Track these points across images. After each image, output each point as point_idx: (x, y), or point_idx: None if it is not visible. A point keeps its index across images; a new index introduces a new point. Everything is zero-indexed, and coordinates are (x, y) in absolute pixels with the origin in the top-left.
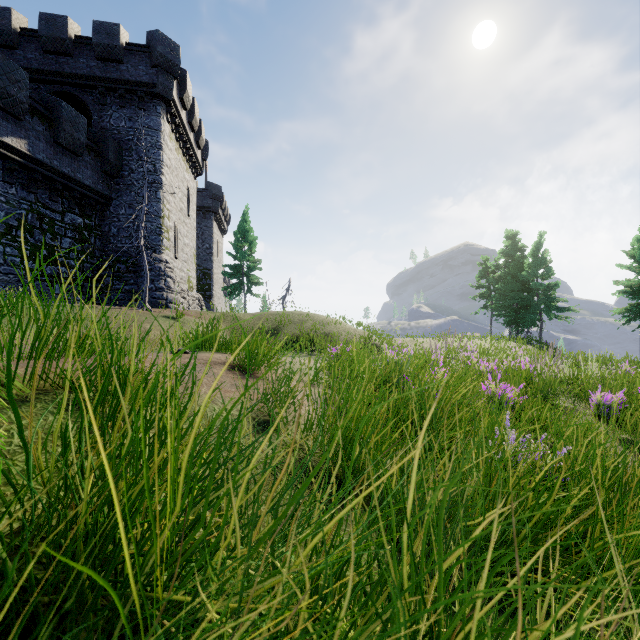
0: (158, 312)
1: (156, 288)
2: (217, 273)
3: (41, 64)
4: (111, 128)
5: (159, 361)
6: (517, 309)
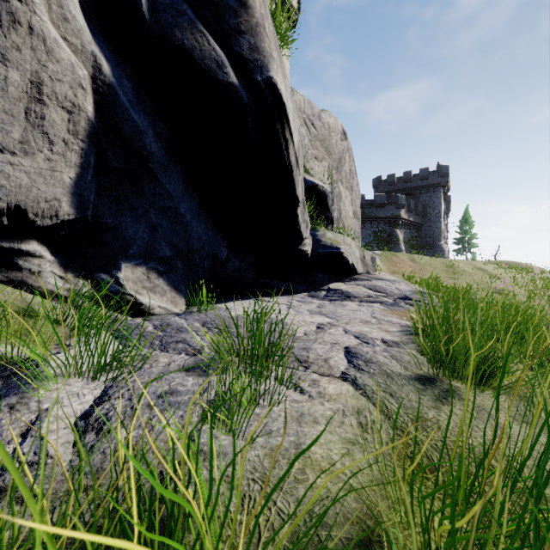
0: None
1: (442, 254)
2: None
3: (402, 187)
4: (423, 201)
5: None
6: None
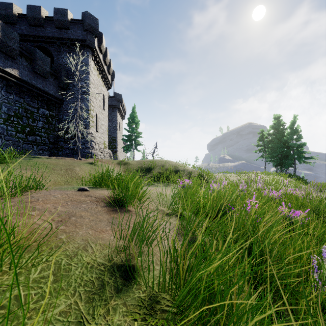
0: (85, 160)
1: (86, 147)
2: (119, 139)
3: (28, 32)
4: (63, 64)
5: (61, 200)
6: (281, 157)
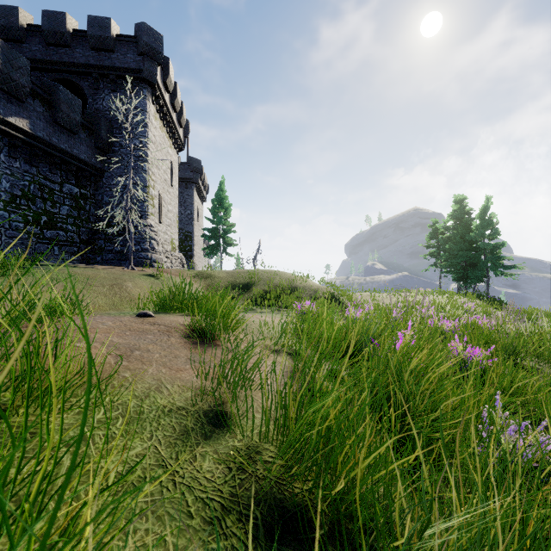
0: (142, 271)
1: (142, 249)
2: (197, 235)
3: (44, 55)
4: (104, 109)
5: (114, 329)
6: (465, 267)
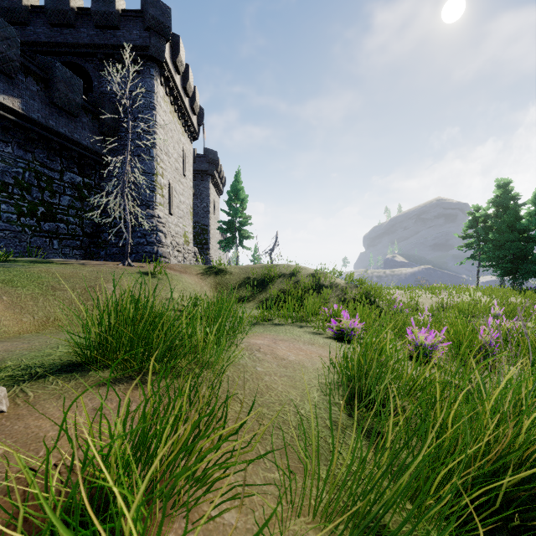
0: (140, 267)
1: (147, 242)
2: (214, 229)
3: (48, 37)
4: (109, 92)
5: None
6: (514, 260)
